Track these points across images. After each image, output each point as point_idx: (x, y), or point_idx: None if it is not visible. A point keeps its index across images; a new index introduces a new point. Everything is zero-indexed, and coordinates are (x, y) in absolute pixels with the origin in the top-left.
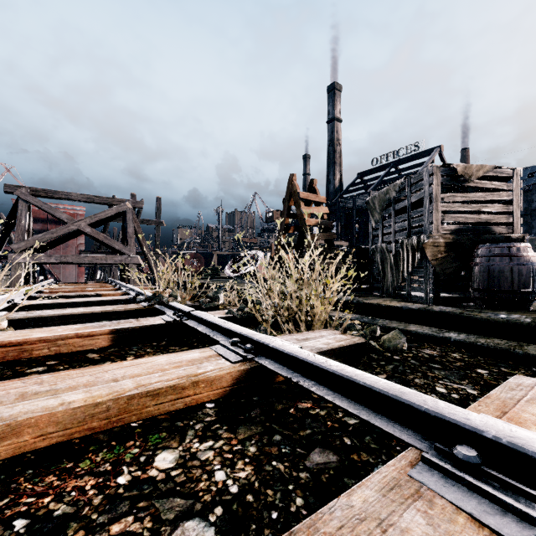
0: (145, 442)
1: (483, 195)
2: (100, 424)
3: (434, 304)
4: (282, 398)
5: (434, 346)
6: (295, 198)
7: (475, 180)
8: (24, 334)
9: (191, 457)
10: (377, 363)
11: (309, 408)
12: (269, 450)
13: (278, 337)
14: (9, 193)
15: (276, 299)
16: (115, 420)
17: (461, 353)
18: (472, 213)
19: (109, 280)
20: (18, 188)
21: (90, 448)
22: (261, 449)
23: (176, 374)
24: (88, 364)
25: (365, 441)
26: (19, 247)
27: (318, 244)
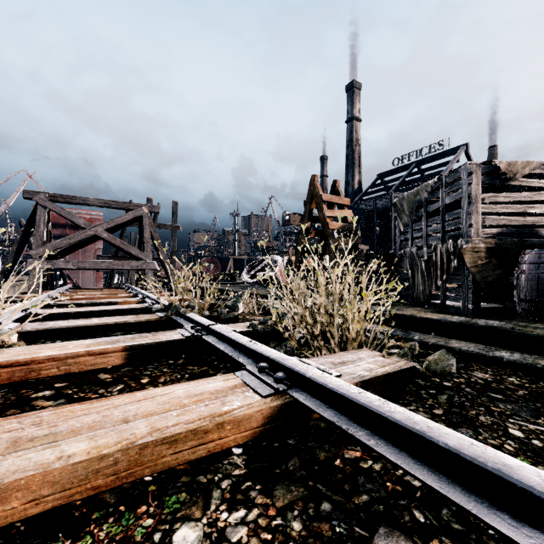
0: (160, 508)
1: (529, 195)
2: (106, 481)
3: (473, 315)
4: (323, 442)
5: (484, 367)
6: (317, 201)
7: (520, 178)
8: (33, 351)
9: (218, 537)
10: (426, 391)
11: (359, 458)
12: (318, 528)
13: (310, 360)
14: (28, 198)
15: (307, 315)
16: (125, 474)
17: (518, 377)
18: (513, 214)
19: (126, 285)
20: (37, 193)
21: (93, 515)
22: (308, 526)
23: (197, 413)
24: (99, 388)
25: (443, 518)
26: (38, 253)
27: (352, 251)
